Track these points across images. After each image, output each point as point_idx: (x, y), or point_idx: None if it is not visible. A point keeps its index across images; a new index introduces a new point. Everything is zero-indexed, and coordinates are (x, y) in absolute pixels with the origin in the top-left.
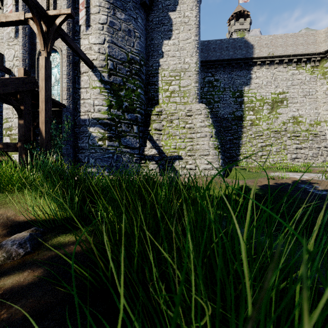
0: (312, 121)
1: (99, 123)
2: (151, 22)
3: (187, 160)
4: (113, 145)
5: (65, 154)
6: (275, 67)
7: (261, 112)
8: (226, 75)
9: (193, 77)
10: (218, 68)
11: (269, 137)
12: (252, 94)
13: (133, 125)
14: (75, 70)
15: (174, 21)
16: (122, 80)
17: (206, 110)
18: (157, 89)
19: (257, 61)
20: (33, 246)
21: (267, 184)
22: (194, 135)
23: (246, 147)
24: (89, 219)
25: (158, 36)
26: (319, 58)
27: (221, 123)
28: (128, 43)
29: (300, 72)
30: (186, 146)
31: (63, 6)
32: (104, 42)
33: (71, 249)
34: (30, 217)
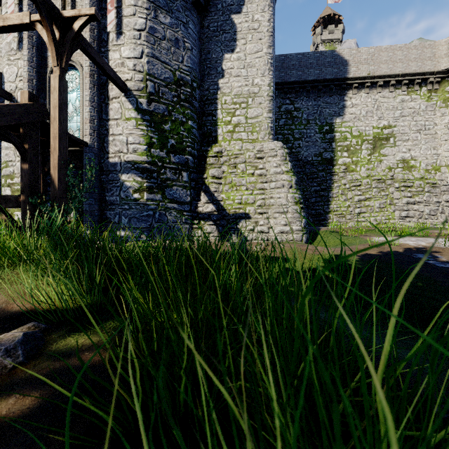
0: (430, 165)
1: (134, 169)
2: (207, 29)
3: (257, 220)
4: (154, 199)
5: (88, 211)
6: (378, 91)
7: (358, 153)
8: (310, 102)
9: (266, 105)
10: (299, 92)
11: (370, 187)
12: (347, 128)
13: (182, 171)
14: (102, 95)
15: (239, 27)
16: (166, 108)
17: (283, 150)
18: (215, 122)
19: (352, 82)
20: (27, 353)
21: (369, 254)
22: (267, 185)
23: (338, 202)
24: (116, 309)
25: (216, 47)
26: (439, 79)
27: (303, 168)
28: (175, 57)
29: (412, 98)
30: (255, 200)
31: (85, 5)
32: (141, 56)
33: (85, 358)
34: (29, 304)
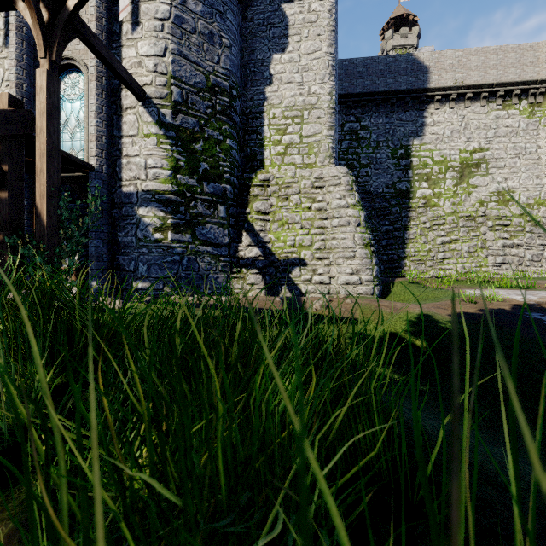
0: (531, 198)
1: (155, 200)
2: (250, 22)
3: (315, 267)
4: (180, 240)
5: (94, 255)
6: (466, 105)
7: (441, 183)
8: (381, 119)
9: (326, 119)
10: (366, 107)
11: (457, 226)
12: (427, 152)
13: (218, 204)
14: (112, 105)
15: (291, 19)
16: (197, 122)
17: (348, 177)
18: (261, 141)
19: (434, 94)
20: None
21: (465, 312)
22: (327, 222)
23: (416, 245)
24: (63, 438)
25: (262, 46)
26: (543, 90)
27: (372, 202)
28: (209, 56)
29: (509, 114)
30: (313, 241)
31: None
32: (164, 53)
33: None
34: None
